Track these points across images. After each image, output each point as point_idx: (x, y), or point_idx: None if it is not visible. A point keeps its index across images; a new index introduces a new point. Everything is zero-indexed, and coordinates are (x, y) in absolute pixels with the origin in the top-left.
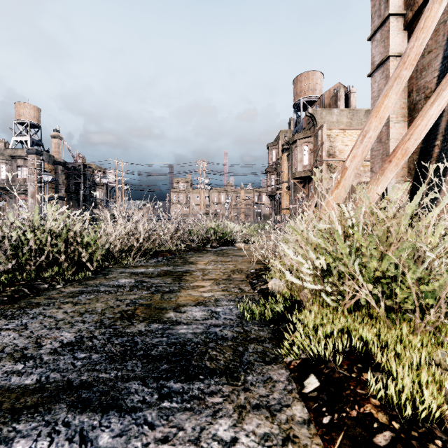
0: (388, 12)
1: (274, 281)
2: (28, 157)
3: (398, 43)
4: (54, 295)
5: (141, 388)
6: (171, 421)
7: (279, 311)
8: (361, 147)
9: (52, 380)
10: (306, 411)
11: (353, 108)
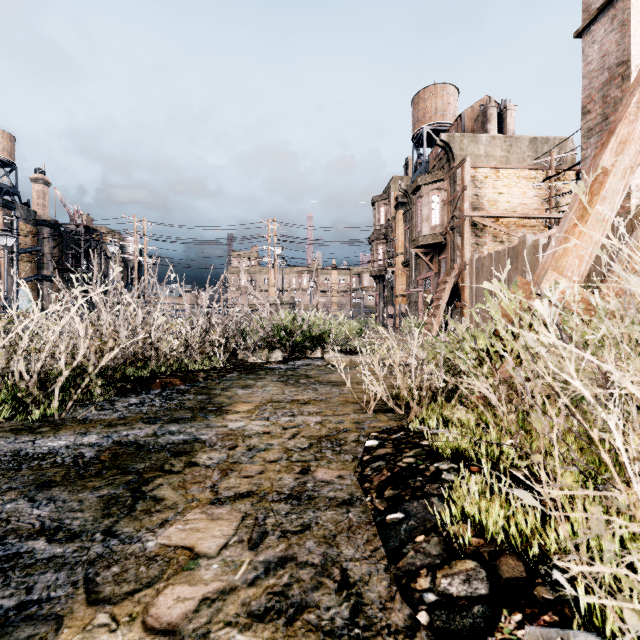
0: None
1: None
2: None
3: None
4: None
5: None
6: None
7: None
8: None
9: None
10: None
11: (510, 134)
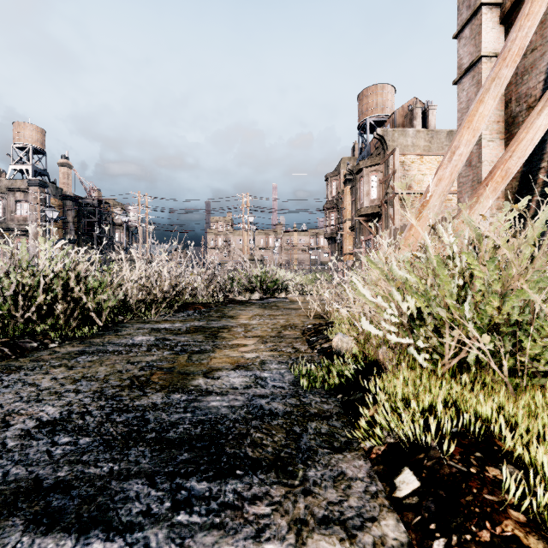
0: (481, 1)
1: (341, 336)
2: (29, 189)
3: (493, 40)
4: (44, 357)
5: (146, 490)
6: (187, 547)
7: (350, 375)
8: (449, 167)
9: (12, 478)
10: (404, 529)
11: (432, 128)
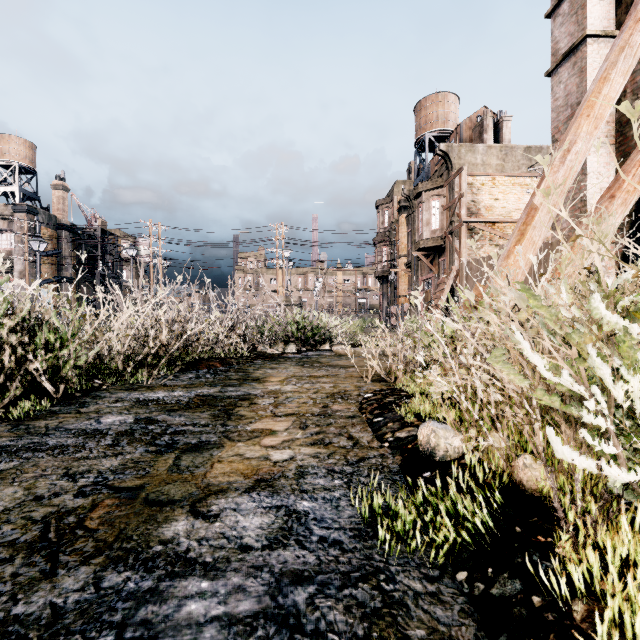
0: None
1: (434, 426)
2: (14, 216)
3: (601, 14)
4: None
5: None
6: None
7: (480, 528)
8: (562, 170)
9: None
10: None
11: (506, 143)
